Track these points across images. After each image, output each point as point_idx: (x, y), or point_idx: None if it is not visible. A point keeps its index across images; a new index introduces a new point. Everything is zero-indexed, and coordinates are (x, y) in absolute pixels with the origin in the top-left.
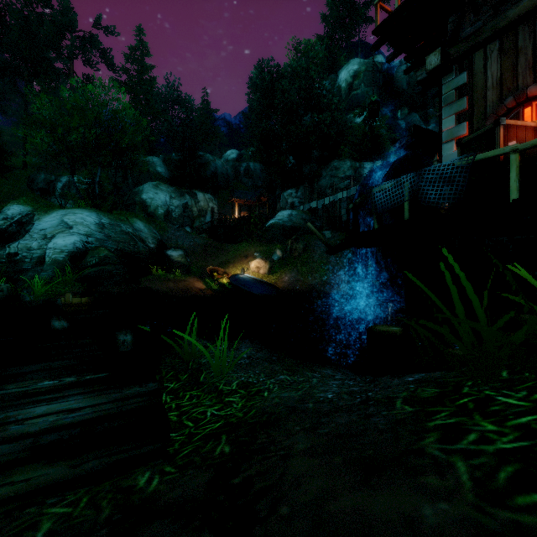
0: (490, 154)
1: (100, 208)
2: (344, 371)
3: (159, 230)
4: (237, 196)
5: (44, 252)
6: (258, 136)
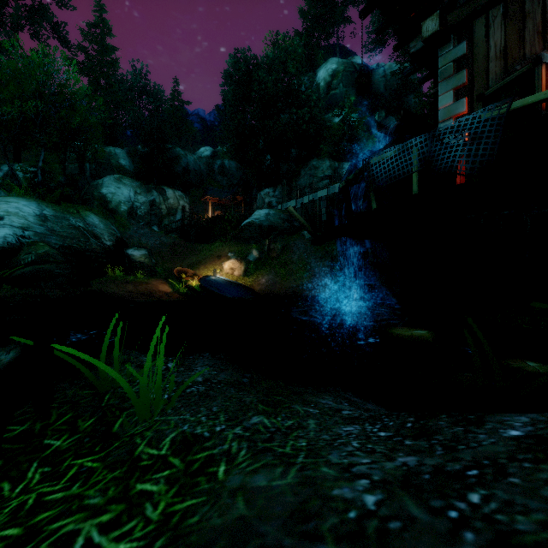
0: (531, 100)
1: (43, 198)
2: (348, 396)
3: (119, 226)
4: (210, 194)
5: None
6: (233, 130)
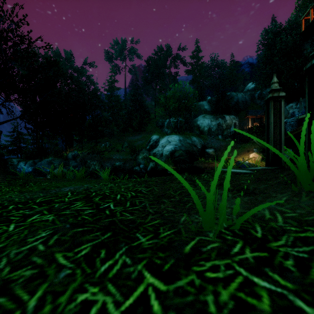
0: (304, 116)
1: (179, 133)
2: None
3: (203, 139)
4: (250, 114)
5: (162, 152)
6: (264, 75)
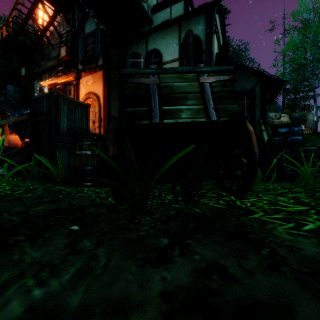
0: None
1: None
2: None
3: None
4: None
5: None
6: None
